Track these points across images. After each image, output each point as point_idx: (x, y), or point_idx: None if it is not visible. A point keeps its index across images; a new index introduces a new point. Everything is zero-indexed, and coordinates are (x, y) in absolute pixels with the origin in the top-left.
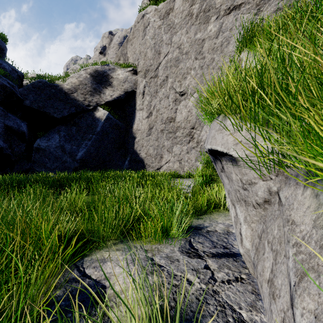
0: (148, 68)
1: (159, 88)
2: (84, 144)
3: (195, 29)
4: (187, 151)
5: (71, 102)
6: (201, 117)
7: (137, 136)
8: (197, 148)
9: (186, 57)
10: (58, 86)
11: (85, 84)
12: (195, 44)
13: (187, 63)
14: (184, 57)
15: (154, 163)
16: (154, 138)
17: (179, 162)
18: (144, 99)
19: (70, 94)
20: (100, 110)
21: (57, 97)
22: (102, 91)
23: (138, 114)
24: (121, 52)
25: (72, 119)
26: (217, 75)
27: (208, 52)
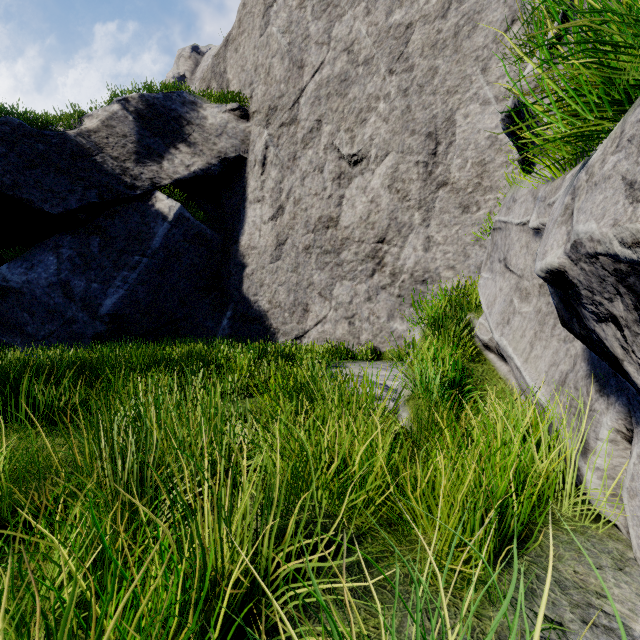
0: (274, 103)
1: (300, 148)
2: (119, 279)
3: (387, 1)
4: (368, 296)
5: (89, 177)
6: (401, 215)
7: (249, 261)
8: (393, 287)
9: (367, 72)
10: (53, 136)
11: (122, 134)
12: (387, 38)
13: (370, 86)
14: (362, 72)
15: (288, 323)
16: (289, 266)
17: (349, 322)
18: (266, 176)
19: (86, 158)
20: (161, 200)
21: (52, 164)
22: (166, 155)
23: (252, 211)
24: (213, 70)
25: (92, 218)
26: (444, 109)
27: (421, 54)
